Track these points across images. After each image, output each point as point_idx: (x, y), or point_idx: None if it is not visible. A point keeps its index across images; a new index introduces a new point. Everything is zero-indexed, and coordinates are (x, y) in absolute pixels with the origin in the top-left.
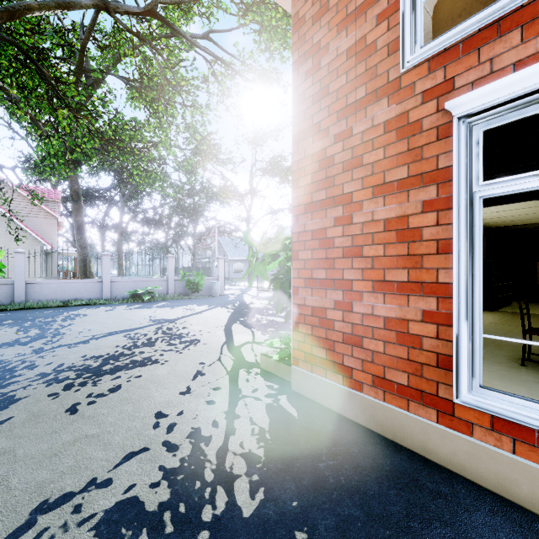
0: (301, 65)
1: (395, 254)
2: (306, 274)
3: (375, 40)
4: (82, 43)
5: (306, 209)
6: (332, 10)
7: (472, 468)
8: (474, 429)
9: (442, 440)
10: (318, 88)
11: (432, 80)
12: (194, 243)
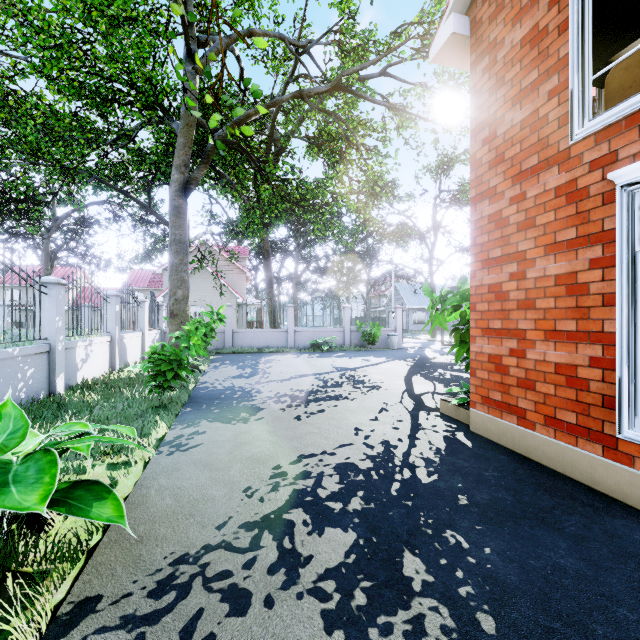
0: (478, 133)
1: (565, 307)
2: (482, 325)
3: (546, 114)
4: (273, 117)
5: (483, 265)
6: (507, 85)
7: (633, 496)
8: (635, 461)
9: (607, 471)
10: (494, 155)
11: (598, 152)
12: (367, 291)
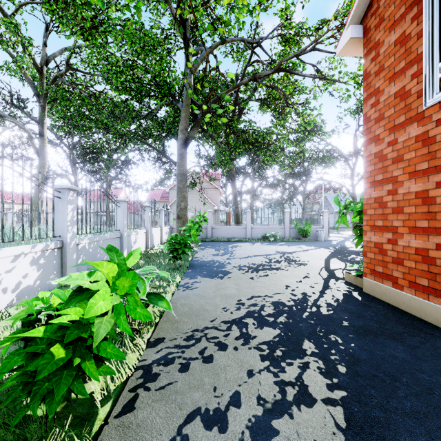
0: (368, 100)
1: (421, 212)
2: (371, 223)
3: (410, 89)
4: (237, 89)
5: (371, 185)
6: (386, 70)
7: None
8: None
9: None
10: (378, 115)
11: (440, 114)
12: (303, 200)
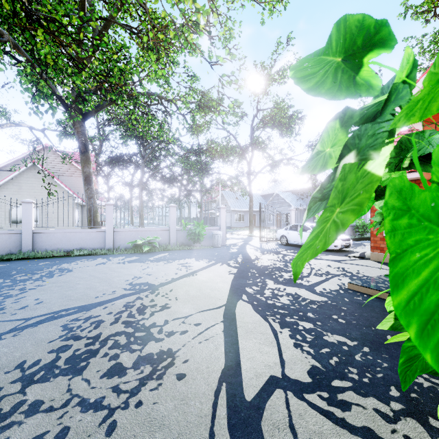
0: None
1: None
2: None
3: None
4: None
5: None
6: None
7: None
8: None
9: None
10: None
11: None
12: (201, 197)
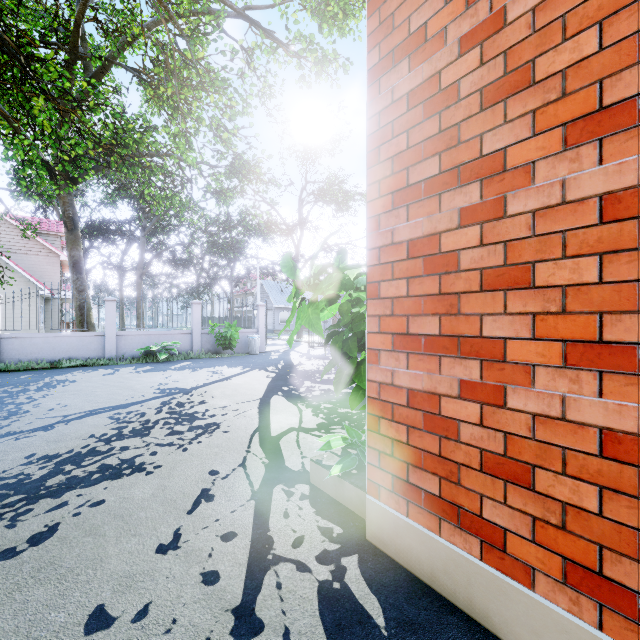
0: None
1: (637, 277)
2: (395, 327)
3: None
4: (76, 19)
5: (397, 200)
6: None
7: None
8: None
9: None
10: None
11: None
12: (231, 288)
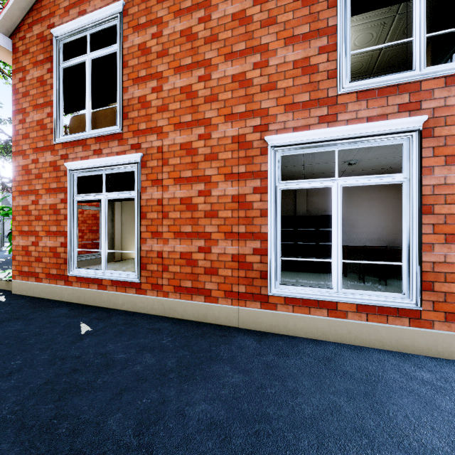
0: (17, 114)
1: (53, 219)
2: (19, 229)
3: (47, 124)
4: None
5: (20, 193)
6: (31, 96)
7: (73, 298)
8: (73, 283)
9: (66, 291)
10: (25, 132)
11: (63, 152)
12: None
